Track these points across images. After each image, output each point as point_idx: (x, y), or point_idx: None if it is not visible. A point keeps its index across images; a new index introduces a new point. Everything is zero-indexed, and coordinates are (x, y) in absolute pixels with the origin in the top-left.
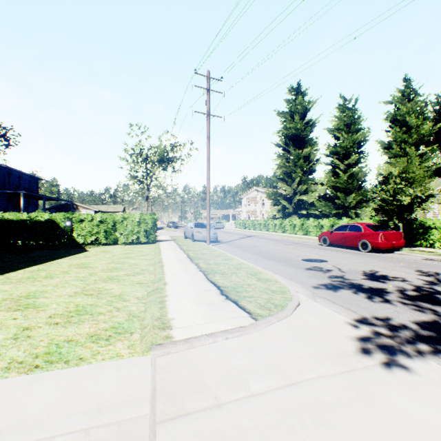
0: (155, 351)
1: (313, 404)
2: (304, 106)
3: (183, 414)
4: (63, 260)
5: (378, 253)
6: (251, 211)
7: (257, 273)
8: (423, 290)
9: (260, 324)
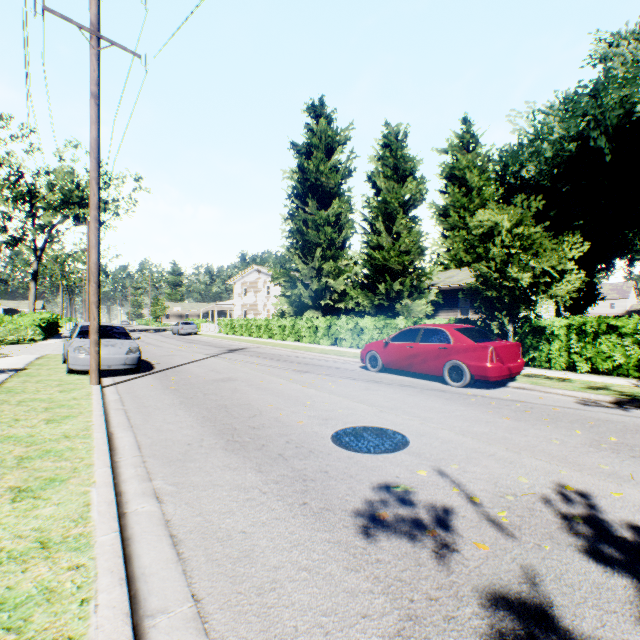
0: None
1: None
2: (331, 137)
3: None
4: None
5: (484, 390)
6: (250, 304)
7: None
8: None
9: None
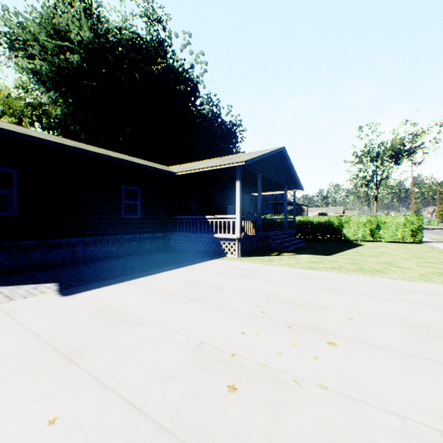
0: None
1: None
2: None
3: None
4: (359, 248)
5: None
6: None
7: None
8: None
9: None
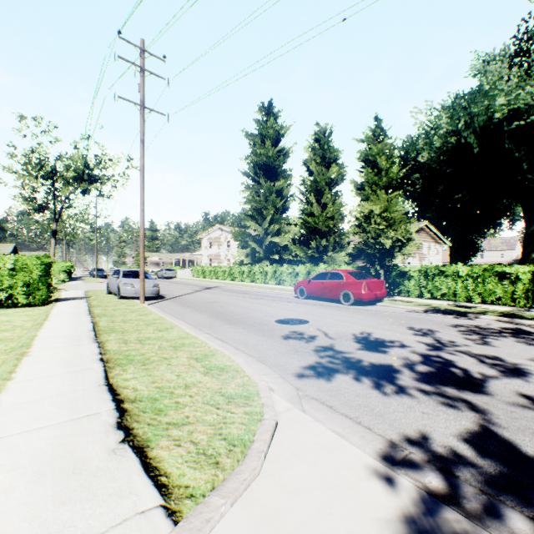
0: None
1: None
2: (276, 130)
3: None
4: None
5: (361, 306)
6: (214, 255)
7: (207, 354)
8: (433, 361)
9: None
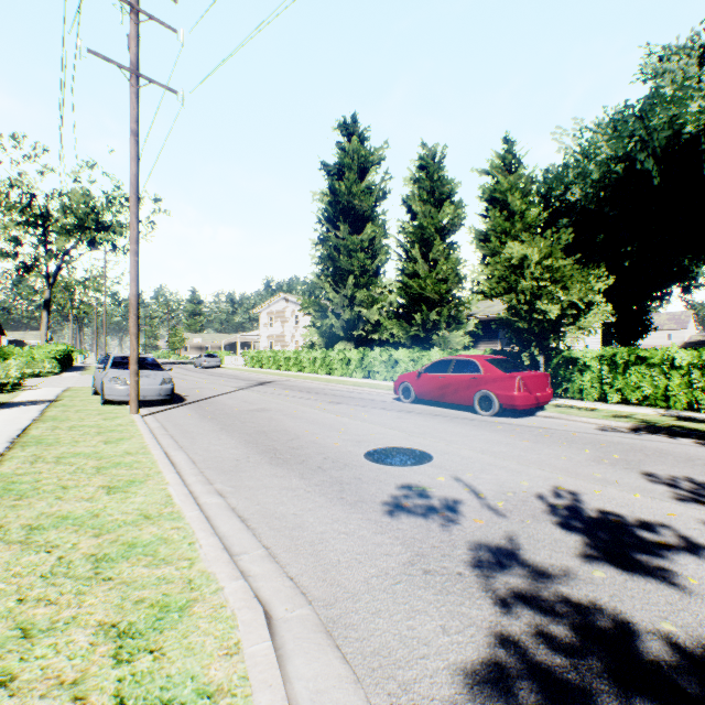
0: None
1: None
2: (364, 157)
3: None
4: None
5: (512, 418)
6: (277, 335)
7: (170, 606)
8: None
9: None
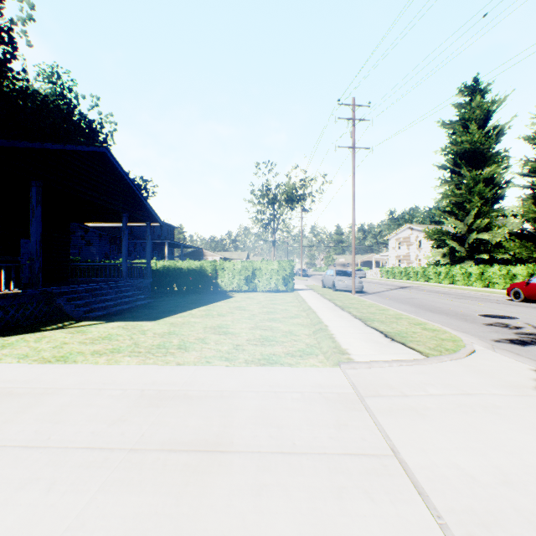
0: (343, 364)
1: (484, 404)
2: (484, 109)
3: (379, 395)
4: (220, 303)
5: None
6: (402, 255)
7: (420, 323)
8: None
9: (432, 359)
